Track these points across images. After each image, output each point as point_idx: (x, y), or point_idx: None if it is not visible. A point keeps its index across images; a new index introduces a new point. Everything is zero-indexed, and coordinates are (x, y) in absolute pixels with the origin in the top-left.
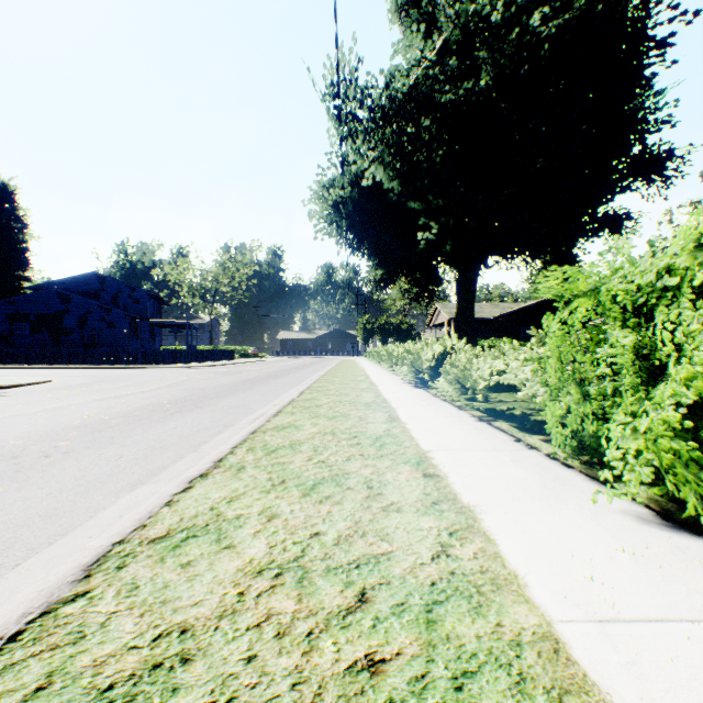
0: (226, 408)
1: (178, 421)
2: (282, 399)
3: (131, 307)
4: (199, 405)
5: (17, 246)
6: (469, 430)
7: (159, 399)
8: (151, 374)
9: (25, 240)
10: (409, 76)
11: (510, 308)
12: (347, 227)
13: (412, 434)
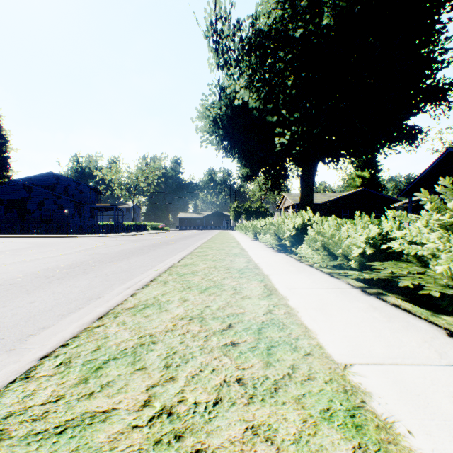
0: (110, 273)
1: (46, 291)
2: (166, 263)
3: (76, 195)
4: (86, 270)
5: (1, 155)
6: (367, 310)
7: (58, 263)
8: (78, 241)
9: (7, 151)
10: (269, 17)
11: (334, 196)
12: (223, 137)
13: (302, 319)
